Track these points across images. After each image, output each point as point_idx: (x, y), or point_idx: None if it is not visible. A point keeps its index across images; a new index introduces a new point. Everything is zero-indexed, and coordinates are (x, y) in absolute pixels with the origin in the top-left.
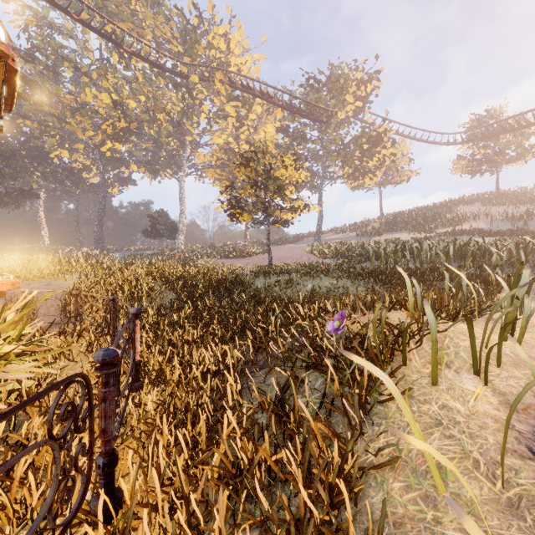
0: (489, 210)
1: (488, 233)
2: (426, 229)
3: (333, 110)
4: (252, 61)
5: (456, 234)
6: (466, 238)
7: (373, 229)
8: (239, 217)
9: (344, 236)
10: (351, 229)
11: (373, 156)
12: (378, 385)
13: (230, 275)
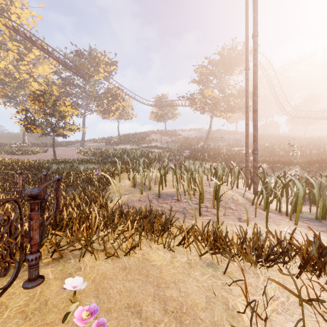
0: (162, 138)
1: (159, 148)
2: (138, 144)
3: (92, 74)
4: (31, 15)
5: (148, 147)
6: (151, 149)
7: (114, 142)
8: (34, 130)
9: (98, 145)
10: (102, 141)
11: (114, 105)
12: (108, 185)
13: (35, 163)
